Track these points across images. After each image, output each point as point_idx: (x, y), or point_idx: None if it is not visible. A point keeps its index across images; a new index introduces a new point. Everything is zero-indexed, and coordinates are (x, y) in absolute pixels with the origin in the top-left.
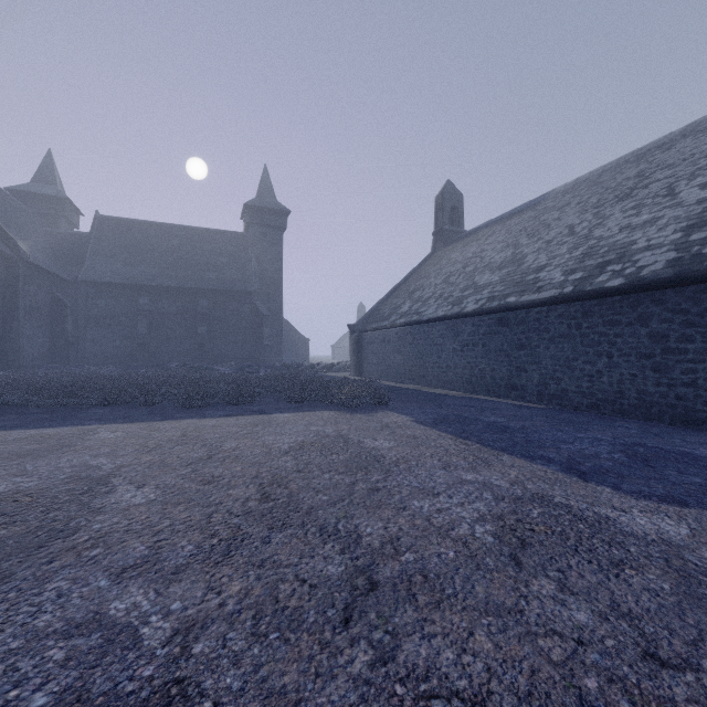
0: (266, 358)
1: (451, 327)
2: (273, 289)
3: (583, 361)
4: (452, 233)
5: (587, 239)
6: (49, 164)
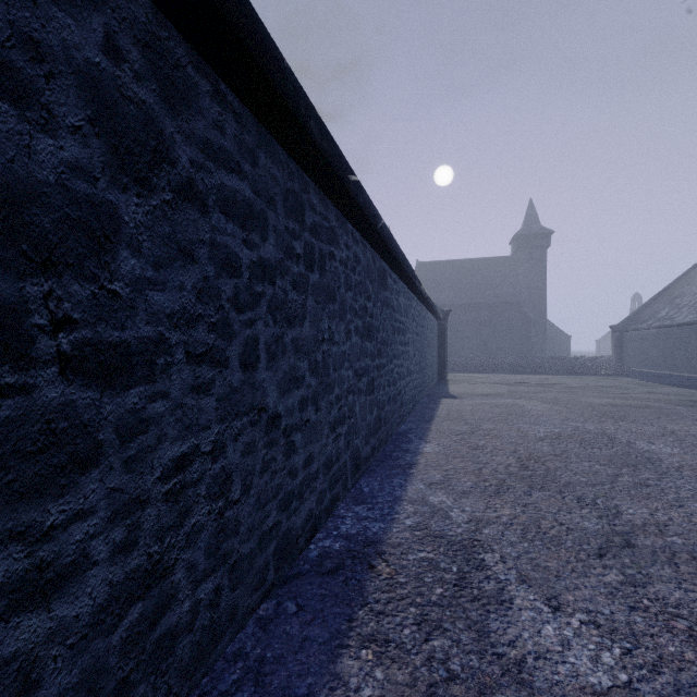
0: (533, 352)
1: (694, 330)
2: (537, 297)
3: None
4: None
5: None
6: None
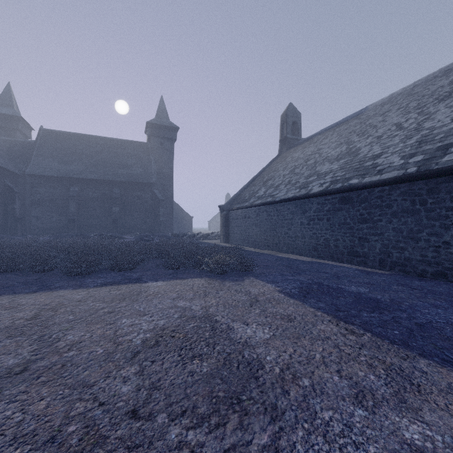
0: (162, 229)
1: (299, 205)
2: (167, 182)
3: (428, 233)
4: (293, 140)
5: (418, 130)
6: (8, 92)
